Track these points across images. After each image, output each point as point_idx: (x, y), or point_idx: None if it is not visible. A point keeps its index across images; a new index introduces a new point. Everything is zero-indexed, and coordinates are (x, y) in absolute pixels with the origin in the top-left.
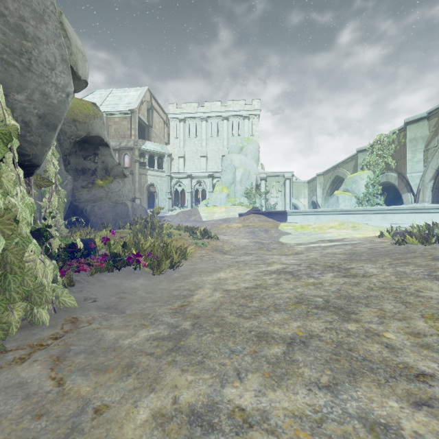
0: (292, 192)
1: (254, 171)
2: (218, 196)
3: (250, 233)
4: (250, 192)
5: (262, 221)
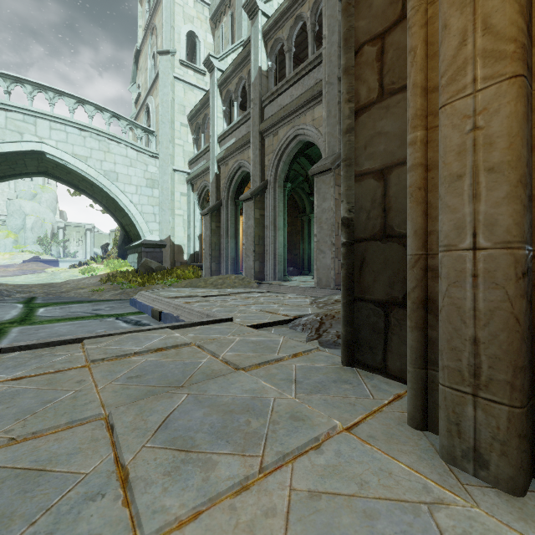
0: (94, 242)
1: (50, 219)
2: (2, 241)
3: (21, 273)
4: (45, 240)
5: (39, 267)
